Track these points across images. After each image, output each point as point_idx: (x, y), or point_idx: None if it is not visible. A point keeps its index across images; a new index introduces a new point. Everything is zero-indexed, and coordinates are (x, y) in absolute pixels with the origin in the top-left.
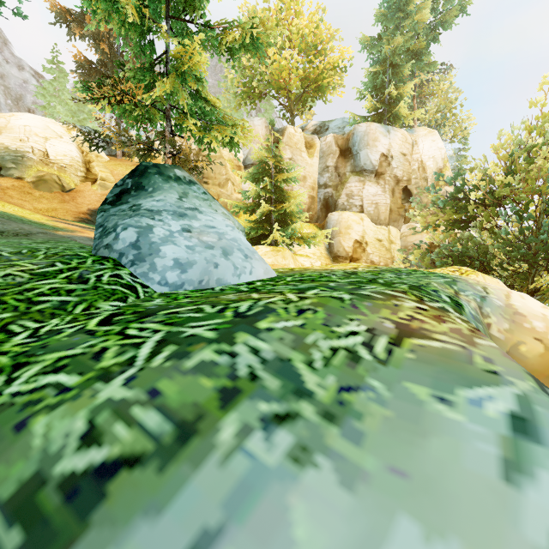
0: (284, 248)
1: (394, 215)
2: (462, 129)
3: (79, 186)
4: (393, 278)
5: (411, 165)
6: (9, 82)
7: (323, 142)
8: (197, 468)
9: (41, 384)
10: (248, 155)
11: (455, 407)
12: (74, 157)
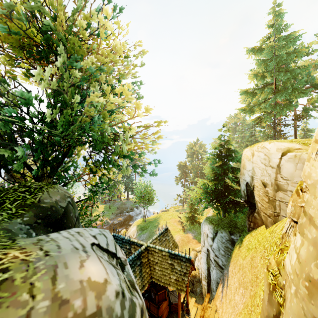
0: None
1: None
2: None
3: None
4: None
5: None
6: None
7: None
8: None
9: None
10: None
11: None
12: None
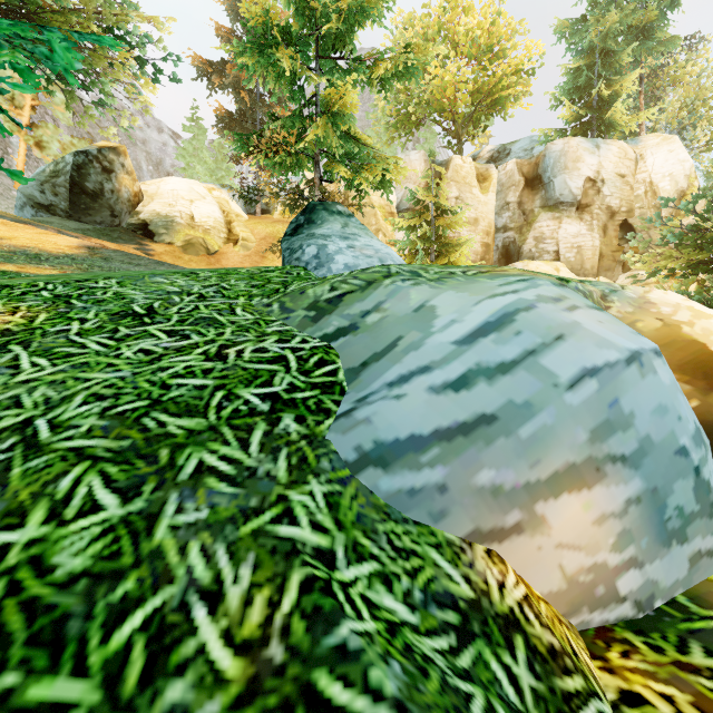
0: None
1: (606, 262)
2: None
3: (222, 248)
4: None
5: (633, 189)
6: (150, 147)
7: (502, 172)
8: (376, 290)
9: (303, 286)
10: (402, 199)
11: (495, 280)
12: (217, 218)
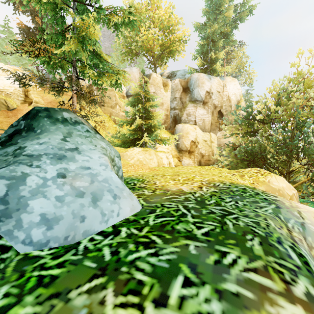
0: (150, 148)
1: (213, 126)
2: (250, 78)
3: (19, 106)
4: (235, 211)
5: (222, 98)
6: None
7: (173, 83)
8: None
9: None
10: (129, 89)
11: None
12: (16, 88)
